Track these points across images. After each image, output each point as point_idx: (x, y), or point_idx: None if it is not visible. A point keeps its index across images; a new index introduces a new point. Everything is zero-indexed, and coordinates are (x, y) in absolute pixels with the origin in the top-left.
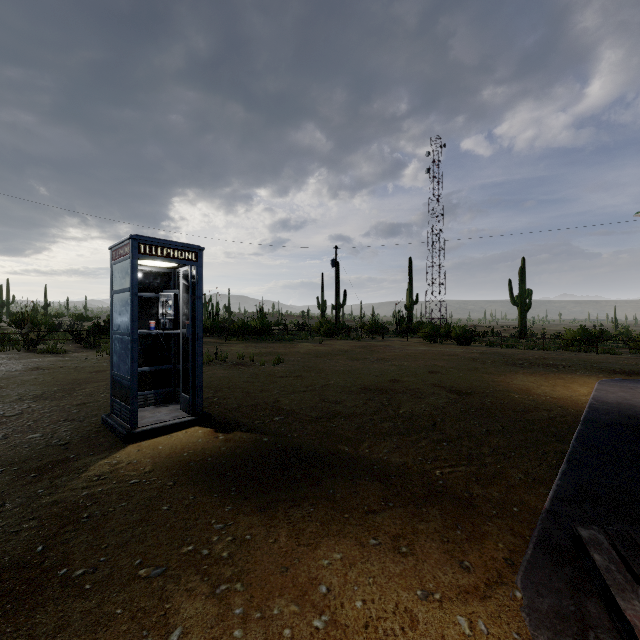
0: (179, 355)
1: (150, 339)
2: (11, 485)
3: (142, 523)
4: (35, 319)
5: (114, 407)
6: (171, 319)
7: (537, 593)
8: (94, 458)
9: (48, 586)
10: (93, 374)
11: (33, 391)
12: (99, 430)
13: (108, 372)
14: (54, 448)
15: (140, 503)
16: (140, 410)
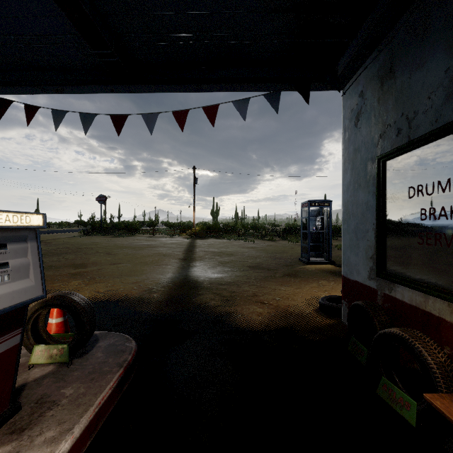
0: (323, 240)
1: (313, 233)
2: (283, 266)
3: (313, 274)
4: (260, 226)
5: (302, 255)
6: (320, 226)
7: None
8: (299, 265)
9: (297, 276)
10: (289, 249)
11: (274, 251)
12: (298, 261)
13: (295, 249)
14: (288, 263)
15: (312, 273)
16: (310, 258)
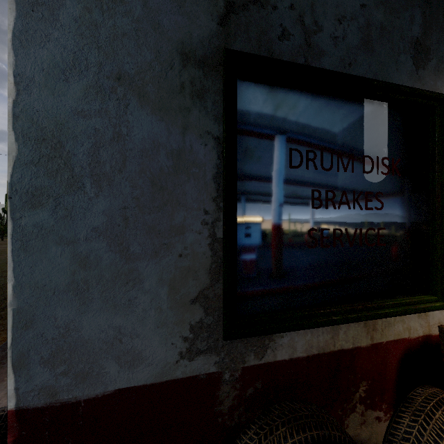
0: None
1: None
2: None
3: None
4: None
5: None
6: None
7: (3, 351)
8: None
9: None
10: None
11: None
12: None
13: None
14: None
15: None
16: None
